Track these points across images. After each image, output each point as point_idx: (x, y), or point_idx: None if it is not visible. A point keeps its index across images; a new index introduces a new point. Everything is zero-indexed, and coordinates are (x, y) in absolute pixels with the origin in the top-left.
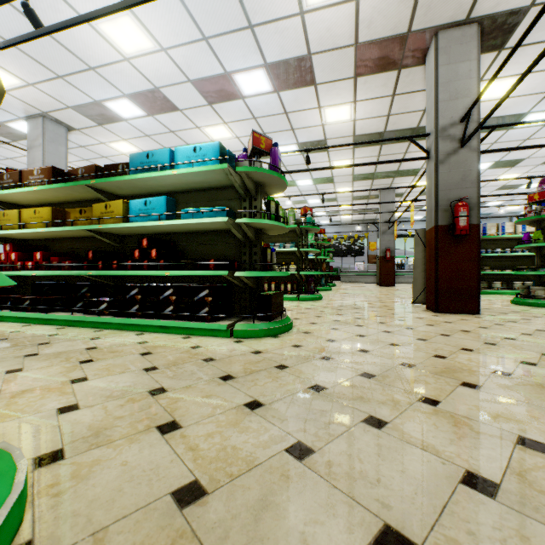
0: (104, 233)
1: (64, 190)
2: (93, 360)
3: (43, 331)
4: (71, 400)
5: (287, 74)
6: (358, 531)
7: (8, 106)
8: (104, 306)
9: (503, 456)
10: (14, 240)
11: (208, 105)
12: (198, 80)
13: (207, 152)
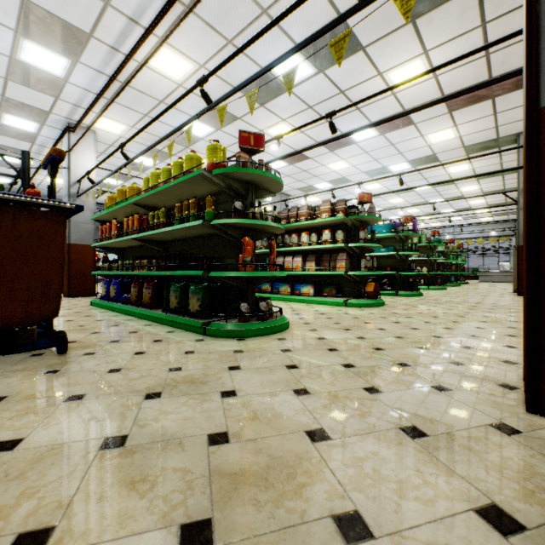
0: None
1: None
2: None
3: None
4: None
5: (420, 161)
6: (430, 306)
7: None
8: None
9: (464, 306)
10: None
11: (369, 178)
12: (367, 171)
13: (386, 228)
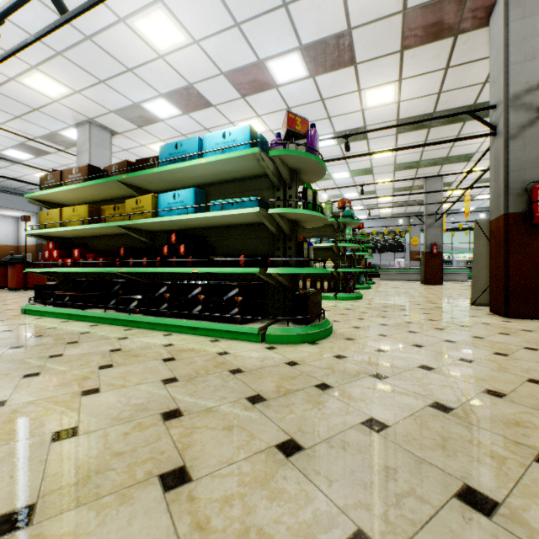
0: (135, 230)
1: (98, 187)
2: (112, 365)
3: (76, 328)
4: (73, 421)
5: (324, 55)
6: None
7: (60, 115)
8: (135, 304)
9: None
10: (59, 238)
11: (241, 98)
12: (231, 72)
13: (237, 137)
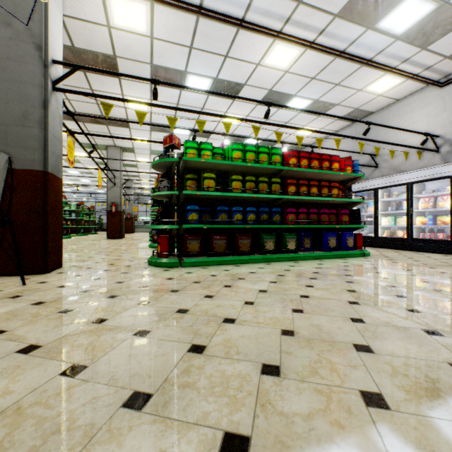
0: None
1: None
2: None
3: None
4: None
5: None
6: None
7: None
8: None
9: None
10: None
11: None
12: None
13: None
